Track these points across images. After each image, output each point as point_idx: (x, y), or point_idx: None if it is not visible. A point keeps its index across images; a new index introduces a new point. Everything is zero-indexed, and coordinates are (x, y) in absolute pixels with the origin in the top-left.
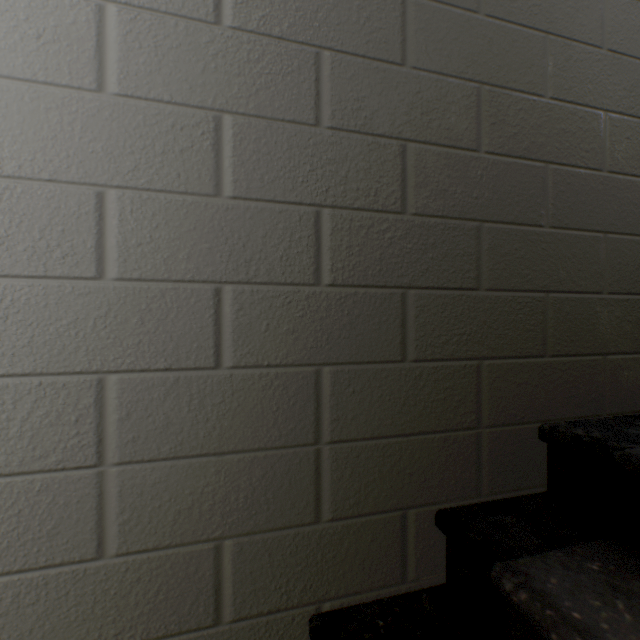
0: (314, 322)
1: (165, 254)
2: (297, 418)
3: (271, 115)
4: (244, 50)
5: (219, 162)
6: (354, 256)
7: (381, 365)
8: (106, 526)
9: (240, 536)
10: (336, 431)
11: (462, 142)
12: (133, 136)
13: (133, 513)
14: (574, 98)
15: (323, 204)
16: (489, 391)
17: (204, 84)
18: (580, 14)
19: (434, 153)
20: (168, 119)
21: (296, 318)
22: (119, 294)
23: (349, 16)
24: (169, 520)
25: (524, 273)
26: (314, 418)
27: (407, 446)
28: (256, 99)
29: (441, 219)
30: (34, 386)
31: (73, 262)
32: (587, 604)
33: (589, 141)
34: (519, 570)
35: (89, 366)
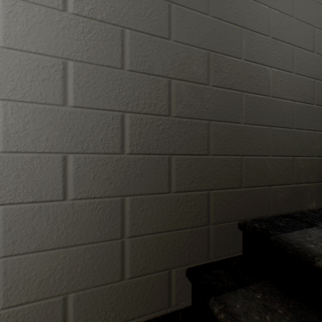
0: (121, 173)
1: (33, 137)
2: (111, 225)
3: (96, 62)
4: (80, 26)
5: (65, 87)
6: (143, 138)
7: (157, 195)
8: None
9: (78, 291)
10: (133, 231)
11: (200, 80)
12: (13, 71)
13: (13, 284)
14: (255, 60)
15: (126, 111)
16: (214, 206)
17: (56, 43)
18: (258, 19)
19: (185, 85)
20: (35, 62)
21: (110, 171)
22: (4, 160)
23: (140, 12)
24: (35, 286)
25: (231, 146)
26: (121, 224)
27: (171, 236)
28: (87, 53)
29: (189, 119)
30: None
31: None
32: (252, 318)
33: (263, 81)
34: (222, 301)
35: None
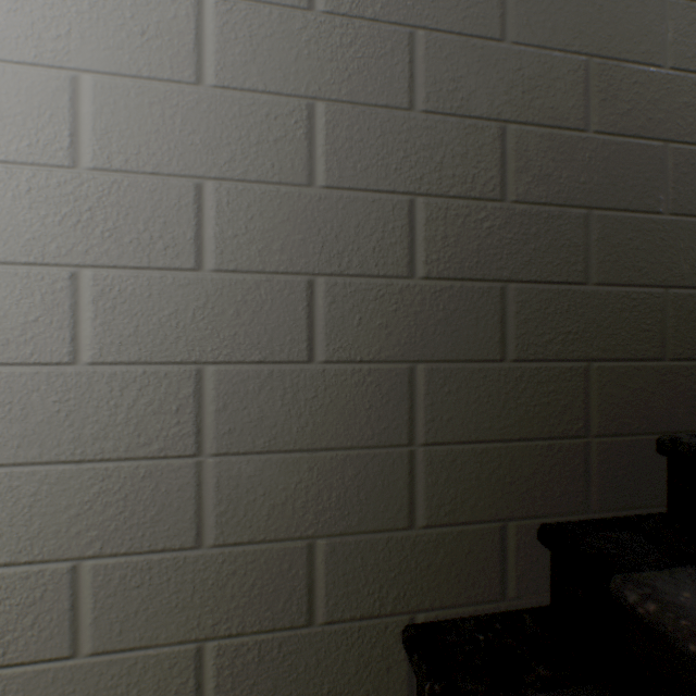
0: (408, 317)
1: (259, 245)
2: (390, 417)
3: (364, 101)
4: (336, 35)
5: (312, 151)
6: (450, 247)
7: (478, 364)
8: (204, 516)
9: (332, 536)
10: (431, 433)
11: (568, 122)
12: (229, 127)
13: (229, 505)
14: None
15: (417, 192)
16: (599, 397)
17: (297, 72)
18: None
19: (536, 135)
20: (262, 109)
21: (389, 312)
22: (216, 285)
23: None
24: (263, 515)
25: (639, 266)
26: (408, 418)
27: (507, 453)
28: (348, 85)
29: (544, 207)
30: (139, 374)
31: (174, 254)
32: None
33: None
34: (644, 583)
35: (188, 356)
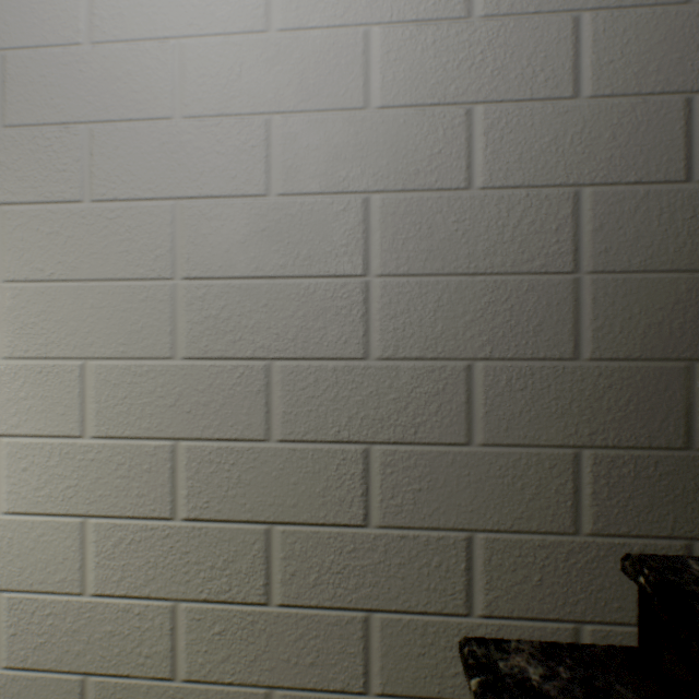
0: None
1: (634, 69)
2: None
3: None
4: None
5: None
6: None
7: None
8: (580, 330)
9: None
10: None
11: None
12: None
13: (604, 322)
14: None
15: None
16: None
17: None
18: None
19: None
20: None
21: None
22: (592, 112)
23: None
24: (638, 333)
25: None
26: None
27: None
28: None
29: None
30: (522, 198)
31: (552, 85)
32: None
33: None
34: None
35: (566, 180)
